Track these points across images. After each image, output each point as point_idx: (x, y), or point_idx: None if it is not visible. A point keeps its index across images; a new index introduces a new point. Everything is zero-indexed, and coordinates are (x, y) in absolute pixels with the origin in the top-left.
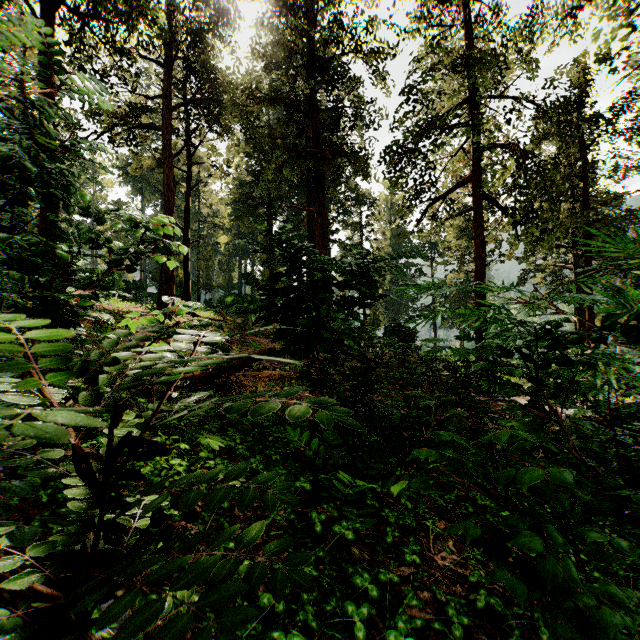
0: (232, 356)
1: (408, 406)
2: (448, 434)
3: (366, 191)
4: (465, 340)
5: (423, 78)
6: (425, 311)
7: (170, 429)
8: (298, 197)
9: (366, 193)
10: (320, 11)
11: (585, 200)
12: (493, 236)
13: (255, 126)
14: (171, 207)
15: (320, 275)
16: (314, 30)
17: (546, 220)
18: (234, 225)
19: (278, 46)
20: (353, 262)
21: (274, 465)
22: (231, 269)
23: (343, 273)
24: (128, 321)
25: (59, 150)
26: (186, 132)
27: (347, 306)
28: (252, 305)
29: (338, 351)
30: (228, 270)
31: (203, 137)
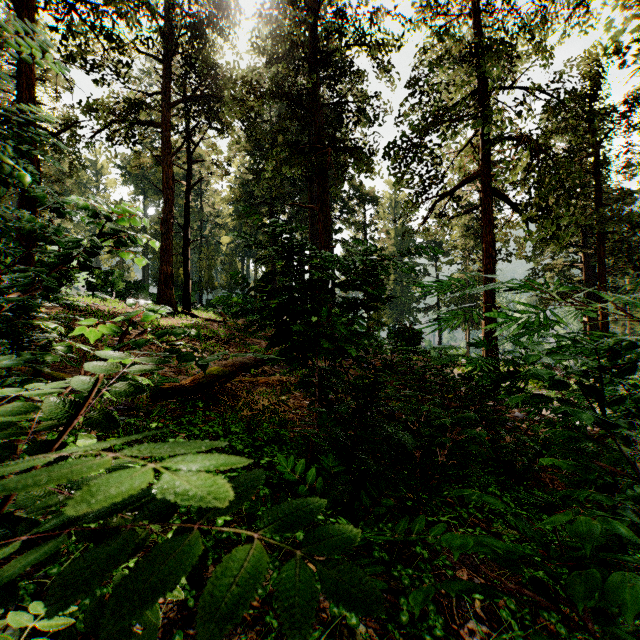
0: (88, 447)
1: (419, 422)
2: (495, 501)
3: (370, 190)
4: (482, 346)
5: (430, 67)
6: (444, 317)
7: (35, 541)
8: (301, 196)
9: (370, 192)
10: (322, 2)
11: (598, 196)
12: (502, 234)
13: (255, 121)
14: (170, 205)
15: (319, 274)
16: (316, 22)
17: (560, 216)
18: (236, 225)
19: (279, 38)
20: (357, 258)
21: (262, 502)
22: (233, 269)
23: (346, 272)
24: (84, 329)
25: (2, 123)
26: (186, 129)
27: (350, 309)
28: (243, 308)
29: (340, 358)
30: (230, 270)
31: (203, 134)
